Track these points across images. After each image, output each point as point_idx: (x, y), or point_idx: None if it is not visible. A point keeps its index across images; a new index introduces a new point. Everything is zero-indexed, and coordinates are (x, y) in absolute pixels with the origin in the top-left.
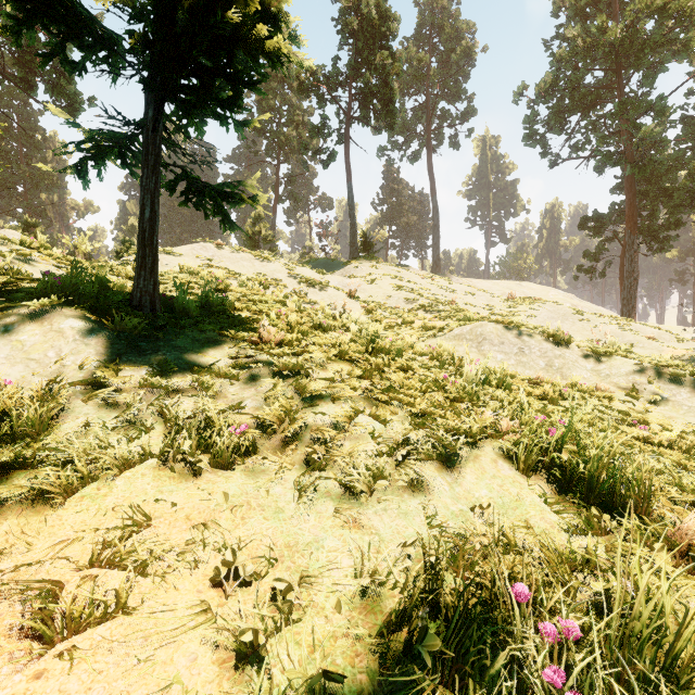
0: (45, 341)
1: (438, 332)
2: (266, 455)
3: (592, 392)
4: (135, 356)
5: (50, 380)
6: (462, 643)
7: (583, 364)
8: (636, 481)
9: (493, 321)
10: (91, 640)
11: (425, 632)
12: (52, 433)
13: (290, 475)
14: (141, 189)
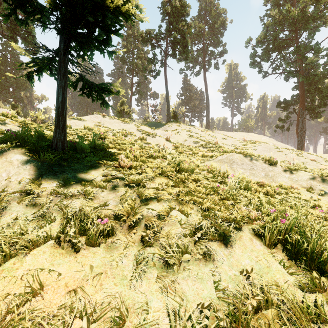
0: (1, 167)
1: (210, 158)
2: (119, 236)
3: (289, 189)
4: (50, 175)
5: None
6: None
7: (284, 174)
8: None
9: (238, 153)
10: None
11: None
12: None
13: (132, 250)
14: (57, 86)
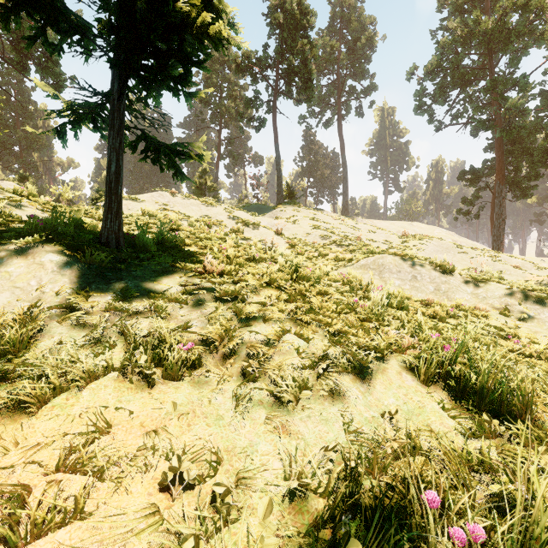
0: (28, 272)
1: (347, 263)
2: (209, 368)
3: (472, 311)
4: (102, 284)
5: (31, 305)
6: (380, 546)
7: (464, 288)
8: (521, 392)
9: (392, 254)
10: (52, 543)
11: (348, 537)
12: (31, 350)
13: (229, 385)
14: (108, 148)
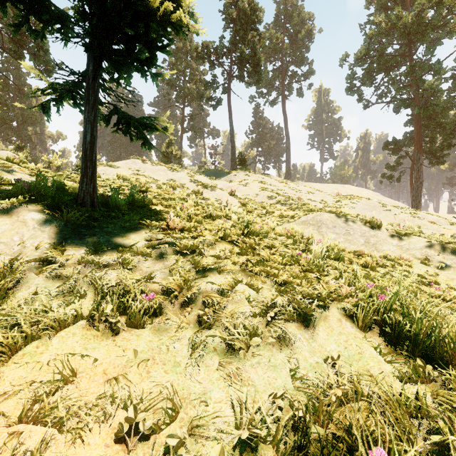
0: (12, 229)
1: (290, 219)
2: (169, 316)
3: (397, 261)
4: (77, 239)
5: (11, 259)
6: None
7: (390, 241)
8: (452, 340)
9: (328, 212)
10: None
11: None
12: (8, 300)
13: (186, 332)
14: (84, 120)
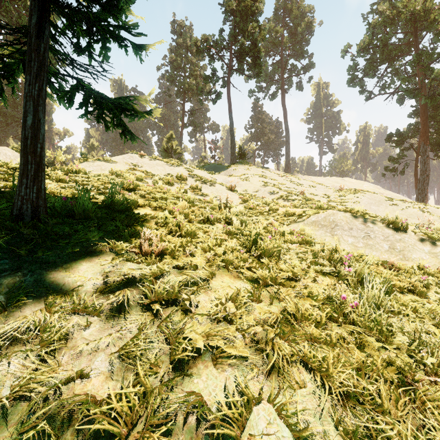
0: None
1: (297, 218)
2: None
3: (437, 275)
4: None
5: None
6: None
7: (421, 247)
8: None
9: (341, 211)
10: None
11: None
12: None
13: None
14: (24, 96)
